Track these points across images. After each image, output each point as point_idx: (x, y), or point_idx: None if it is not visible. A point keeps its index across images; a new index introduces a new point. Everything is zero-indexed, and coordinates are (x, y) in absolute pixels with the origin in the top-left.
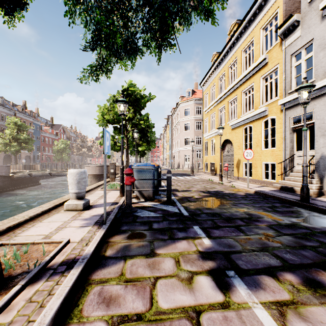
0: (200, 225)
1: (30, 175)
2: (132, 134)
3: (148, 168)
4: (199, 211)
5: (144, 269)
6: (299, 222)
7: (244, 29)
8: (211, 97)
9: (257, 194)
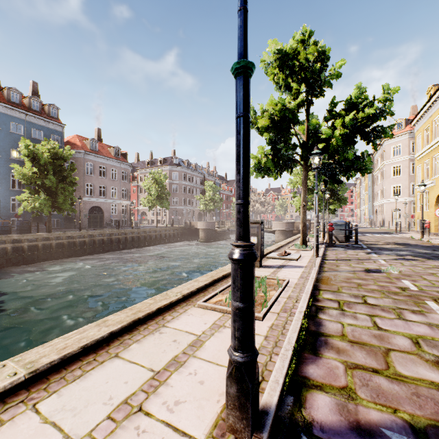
0: (370, 249)
1: (228, 230)
2: (321, 193)
3: (342, 223)
4: (374, 247)
5: (342, 251)
6: (437, 253)
7: None
8: (425, 140)
9: None
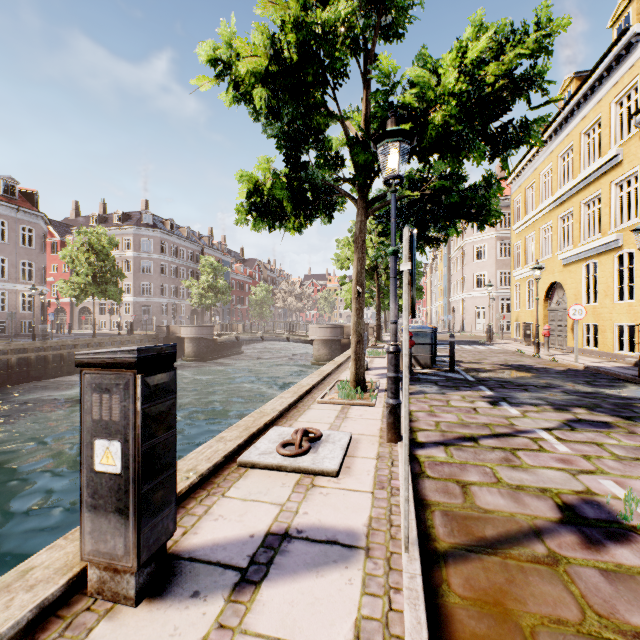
0: (486, 386)
1: (237, 339)
2: (385, 279)
3: (425, 332)
4: (488, 379)
5: (440, 397)
6: (605, 391)
7: (584, 99)
8: (527, 204)
9: (586, 371)
